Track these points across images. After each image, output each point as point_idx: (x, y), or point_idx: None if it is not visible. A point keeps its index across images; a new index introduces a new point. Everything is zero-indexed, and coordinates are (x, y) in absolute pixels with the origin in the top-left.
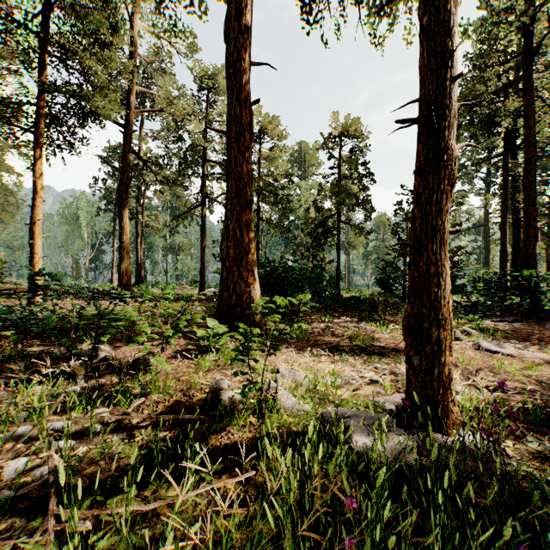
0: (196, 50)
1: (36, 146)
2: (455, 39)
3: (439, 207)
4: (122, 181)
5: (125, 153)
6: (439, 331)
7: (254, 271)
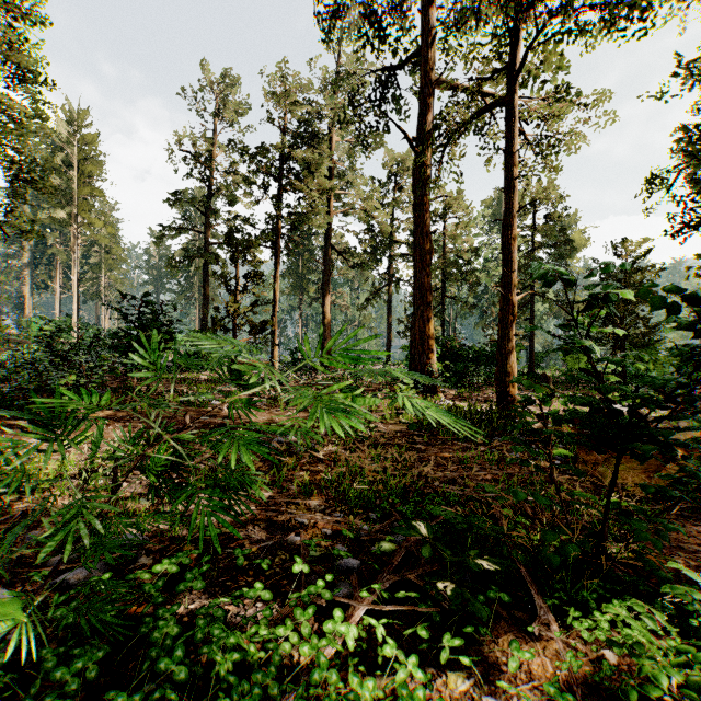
0: (384, 146)
1: (275, 259)
2: (513, 254)
3: (507, 325)
4: (325, 274)
5: (327, 250)
6: (505, 377)
7: (433, 350)
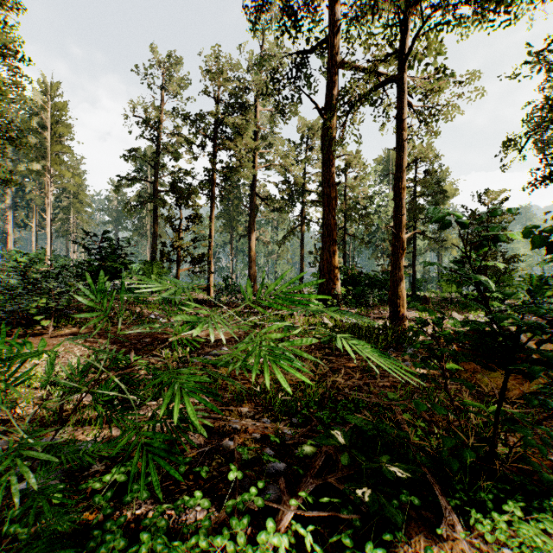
0: (297, 114)
1: (211, 204)
2: (403, 201)
3: (398, 258)
4: (251, 216)
5: (253, 196)
6: (397, 300)
7: (338, 277)
